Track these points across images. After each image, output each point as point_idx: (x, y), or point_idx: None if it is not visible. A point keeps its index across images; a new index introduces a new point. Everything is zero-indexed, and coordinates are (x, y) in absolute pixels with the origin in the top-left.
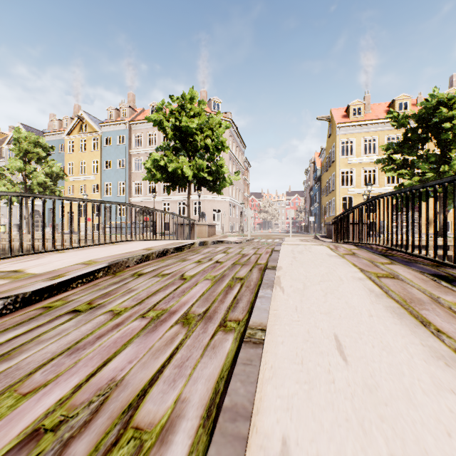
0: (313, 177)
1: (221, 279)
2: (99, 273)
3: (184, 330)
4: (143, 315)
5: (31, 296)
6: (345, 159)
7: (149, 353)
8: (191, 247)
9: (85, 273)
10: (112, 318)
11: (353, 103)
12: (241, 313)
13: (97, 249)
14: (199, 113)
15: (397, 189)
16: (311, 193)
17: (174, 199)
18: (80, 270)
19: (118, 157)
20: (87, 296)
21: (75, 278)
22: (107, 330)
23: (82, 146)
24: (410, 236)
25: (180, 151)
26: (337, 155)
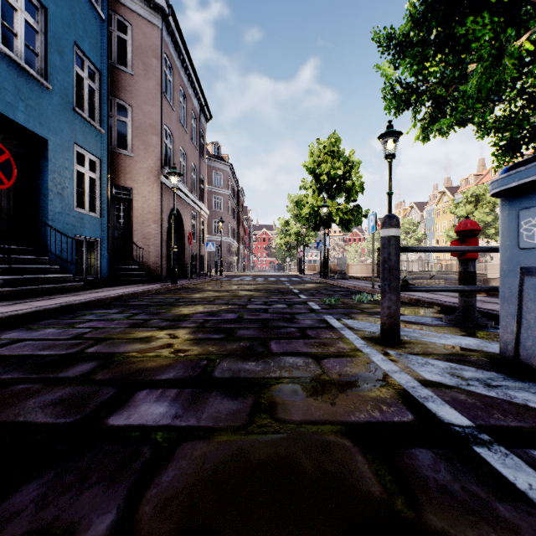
0: None
1: None
2: None
3: None
4: None
5: None
6: None
7: None
8: None
9: None
10: None
11: None
12: None
13: None
14: (484, 193)
15: None
16: None
17: None
18: None
19: None
20: None
21: None
22: None
23: None
24: None
25: None
26: None
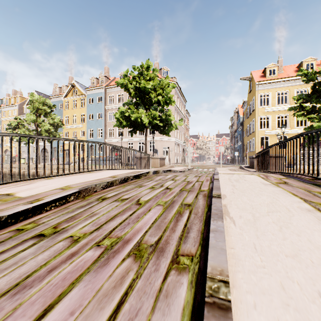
0: (236, 123)
1: (171, 205)
2: (70, 198)
3: (136, 265)
4: (98, 244)
5: (7, 219)
6: (263, 109)
7: (95, 300)
8: (146, 175)
9: (58, 197)
10: (69, 246)
11: (268, 66)
12: (193, 245)
13: (76, 176)
14: (153, 78)
15: (306, 130)
16: (235, 135)
17: (135, 140)
18: (56, 194)
19: (98, 111)
20: (55, 219)
21: (49, 203)
22: (61, 262)
23: (74, 104)
24: (315, 167)
25: (140, 105)
26: (256, 106)
